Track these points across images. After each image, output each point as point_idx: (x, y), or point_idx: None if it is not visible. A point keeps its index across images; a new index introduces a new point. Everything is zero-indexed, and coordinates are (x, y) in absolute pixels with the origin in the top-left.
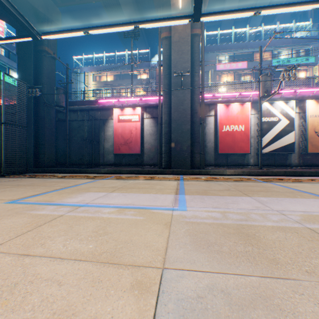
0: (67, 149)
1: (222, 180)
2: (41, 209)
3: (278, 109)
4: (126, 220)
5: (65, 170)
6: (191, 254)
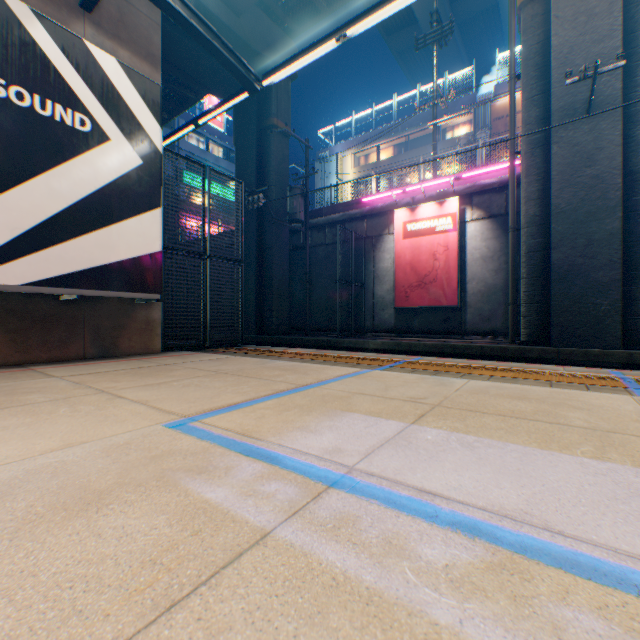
0: (306, 301)
1: None
2: (218, 474)
3: None
4: None
5: (302, 341)
6: None
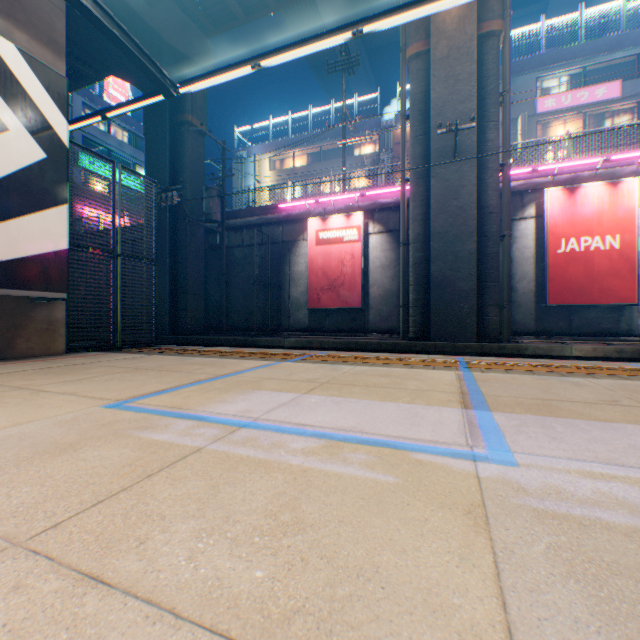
0: (224, 301)
1: (576, 373)
2: (161, 428)
3: None
4: (349, 481)
5: (219, 340)
6: None
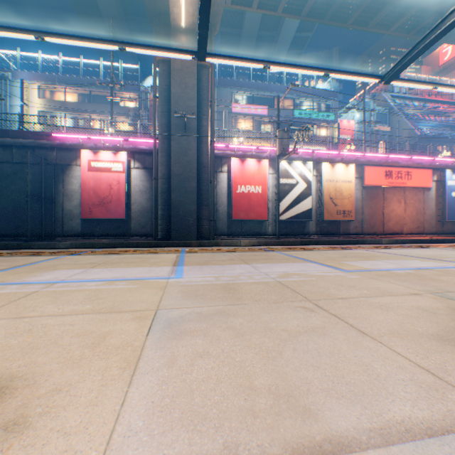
0: None
1: (230, 251)
2: (0, 289)
3: (296, 170)
4: (119, 288)
5: None
6: (181, 301)
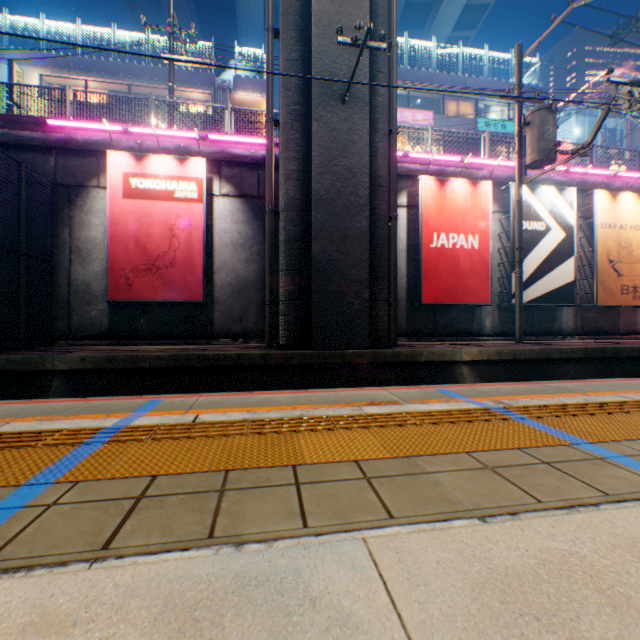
0: None
1: None
2: None
3: (545, 203)
4: None
5: None
6: None
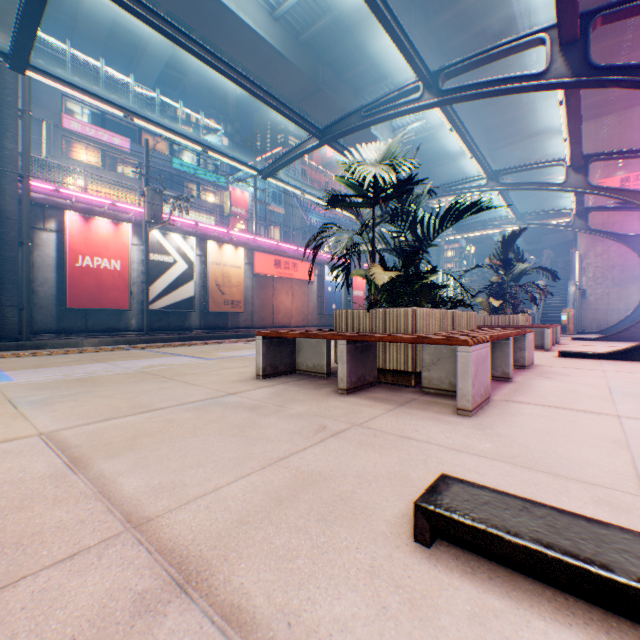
0: None
1: (73, 353)
2: None
3: (175, 245)
4: None
5: None
6: (34, 392)
